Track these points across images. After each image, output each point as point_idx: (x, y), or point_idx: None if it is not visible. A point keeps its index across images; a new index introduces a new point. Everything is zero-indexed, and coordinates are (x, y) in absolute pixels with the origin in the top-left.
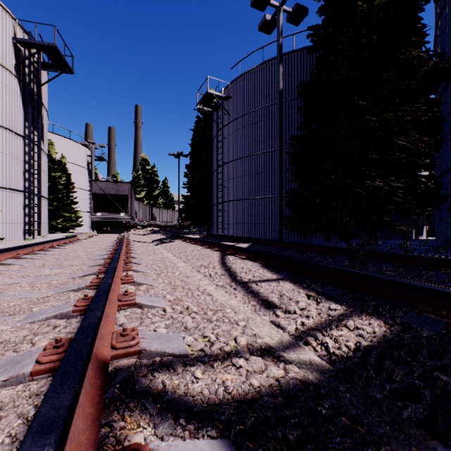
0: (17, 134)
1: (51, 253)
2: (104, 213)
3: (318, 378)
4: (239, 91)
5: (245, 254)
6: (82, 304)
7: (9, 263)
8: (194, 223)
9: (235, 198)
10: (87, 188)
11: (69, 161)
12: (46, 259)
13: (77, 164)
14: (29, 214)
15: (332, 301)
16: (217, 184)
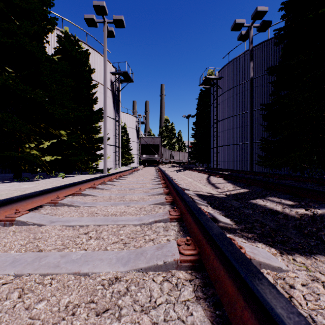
0: (111, 118)
1: (135, 173)
2: (147, 155)
3: (220, 197)
4: (228, 72)
5: (219, 175)
6: (163, 182)
7: (127, 175)
8: (199, 161)
9: (225, 144)
10: (135, 140)
11: (127, 126)
12: (136, 175)
13: (131, 127)
14: (115, 156)
15: (239, 187)
16: (213, 135)
